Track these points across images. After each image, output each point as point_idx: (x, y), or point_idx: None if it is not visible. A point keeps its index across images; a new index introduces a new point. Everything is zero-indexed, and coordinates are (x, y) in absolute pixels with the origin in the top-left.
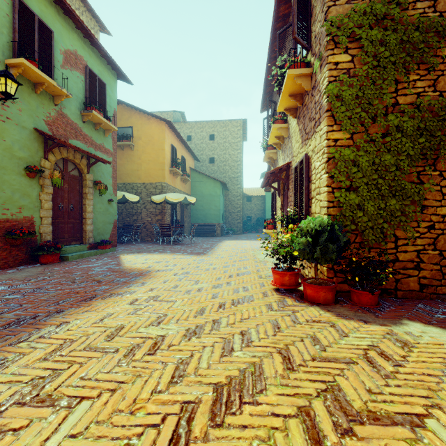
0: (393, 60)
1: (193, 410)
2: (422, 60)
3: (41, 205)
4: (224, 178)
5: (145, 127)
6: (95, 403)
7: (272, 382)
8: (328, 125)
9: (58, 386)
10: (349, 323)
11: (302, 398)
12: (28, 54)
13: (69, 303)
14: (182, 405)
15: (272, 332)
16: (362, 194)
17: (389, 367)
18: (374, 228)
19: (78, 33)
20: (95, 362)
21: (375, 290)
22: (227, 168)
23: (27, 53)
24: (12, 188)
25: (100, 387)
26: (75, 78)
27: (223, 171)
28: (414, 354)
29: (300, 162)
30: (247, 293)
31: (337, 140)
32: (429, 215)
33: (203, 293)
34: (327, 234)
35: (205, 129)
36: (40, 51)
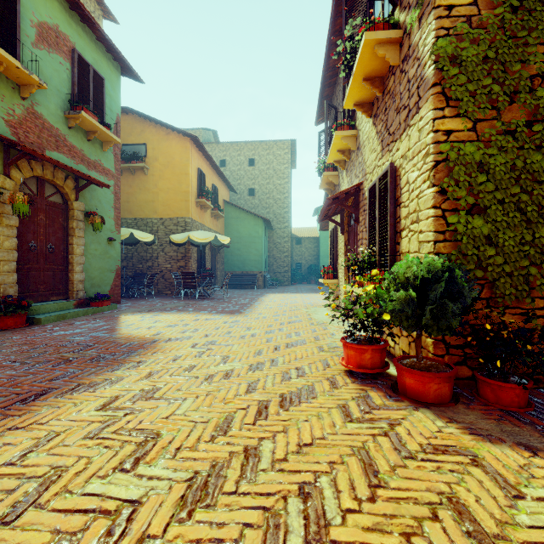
0: None
1: None
2: None
3: None
4: (268, 215)
5: (163, 145)
6: None
7: None
8: (436, 108)
9: None
10: (503, 452)
11: None
12: None
13: None
14: None
15: (366, 489)
16: (494, 218)
17: None
18: (514, 274)
19: (60, 1)
20: None
21: (523, 380)
22: (271, 201)
23: None
24: None
25: None
26: (56, 64)
27: (266, 206)
28: None
29: (381, 177)
30: (303, 381)
31: (450, 132)
32: None
33: (232, 380)
34: (444, 285)
35: (243, 153)
36: None
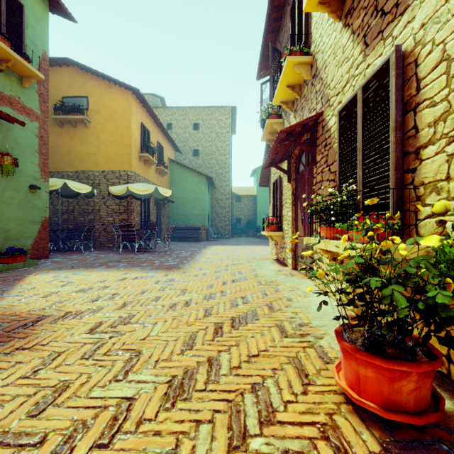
0: None
1: None
2: None
3: None
4: (210, 174)
5: (105, 98)
6: None
7: None
8: None
9: None
10: None
11: None
12: None
13: None
14: None
15: None
16: None
17: None
18: None
19: None
20: None
21: None
22: (214, 162)
23: None
24: None
25: None
26: None
27: (209, 166)
28: None
29: (368, 81)
30: (276, 450)
31: None
32: None
33: None
34: None
35: (188, 117)
36: None
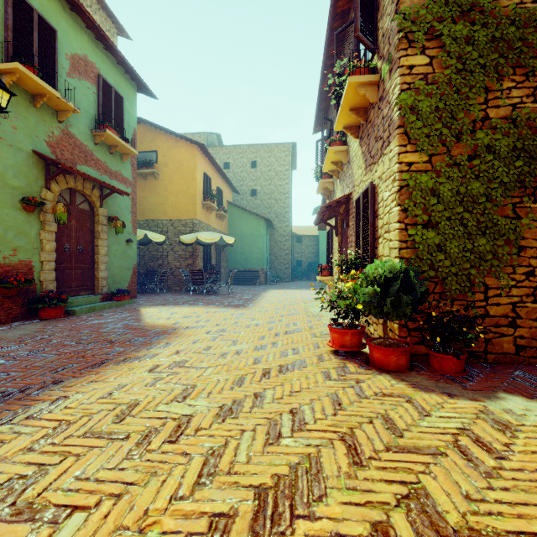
0: (482, 63)
1: (226, 528)
2: (519, 62)
3: (41, 247)
4: (269, 214)
5: (172, 152)
6: (91, 516)
7: (334, 485)
8: (400, 145)
9: (43, 490)
10: (430, 396)
11: (377, 508)
12: (25, 57)
13: (71, 371)
14: (211, 520)
15: (332, 410)
16: (443, 231)
17: (490, 461)
18: (459, 274)
19: (88, 33)
20: (97, 453)
21: (461, 354)
22: (272, 202)
23: (24, 56)
24: (5, 225)
25: (100, 490)
26: (85, 89)
27: (267, 206)
28: (520, 441)
29: (364, 192)
30: (297, 357)
31: (412, 164)
32: (528, 258)
33: (242, 356)
34: (400, 282)
35: (245, 155)
36: (40, 54)
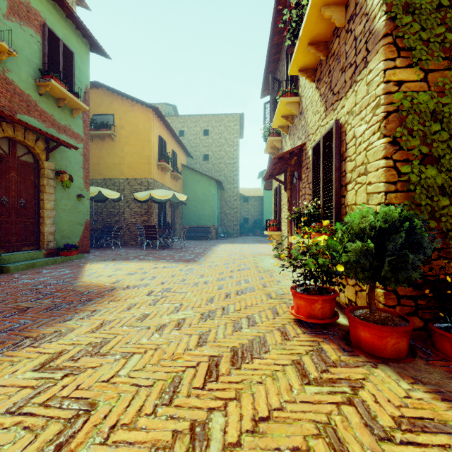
0: None
1: None
2: None
3: None
4: (220, 177)
5: (128, 115)
6: None
7: None
8: (387, 59)
9: None
10: None
11: None
12: None
13: None
14: None
15: None
16: (448, 168)
17: None
18: None
19: None
20: None
21: None
22: (223, 166)
23: None
24: None
25: None
26: (27, 36)
27: (218, 169)
28: None
29: (325, 135)
30: (254, 332)
31: (402, 83)
32: None
33: (183, 331)
34: (404, 235)
35: (198, 124)
36: None
